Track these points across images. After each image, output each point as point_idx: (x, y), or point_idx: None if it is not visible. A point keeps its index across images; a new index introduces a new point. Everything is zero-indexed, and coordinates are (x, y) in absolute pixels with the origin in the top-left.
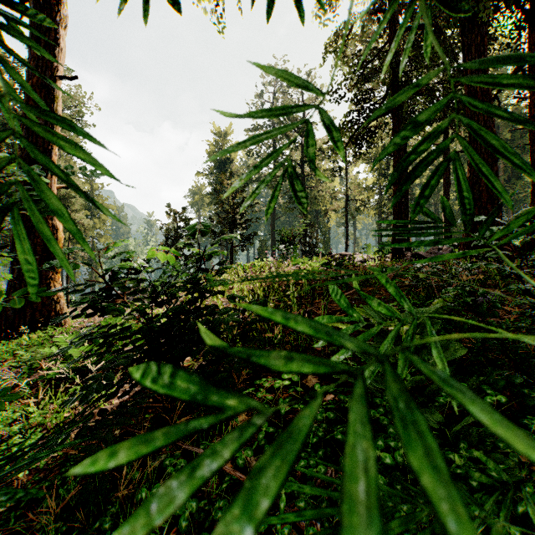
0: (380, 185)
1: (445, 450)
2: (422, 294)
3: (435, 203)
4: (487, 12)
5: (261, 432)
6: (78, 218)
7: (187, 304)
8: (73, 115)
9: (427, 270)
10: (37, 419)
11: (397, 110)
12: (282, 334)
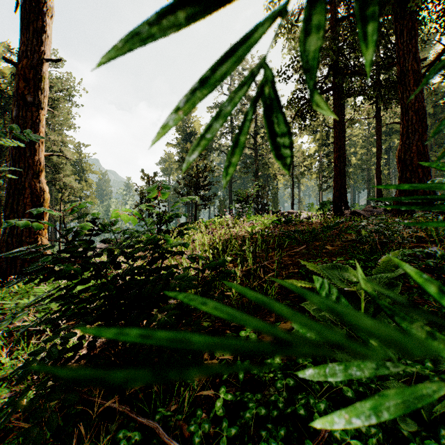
0: (321, 153)
1: (421, 435)
2: (367, 250)
3: (367, 168)
4: (418, 1)
5: (219, 399)
6: (69, 182)
7: (144, 267)
8: (64, 96)
9: (371, 228)
10: (7, 371)
11: (337, 88)
12: None
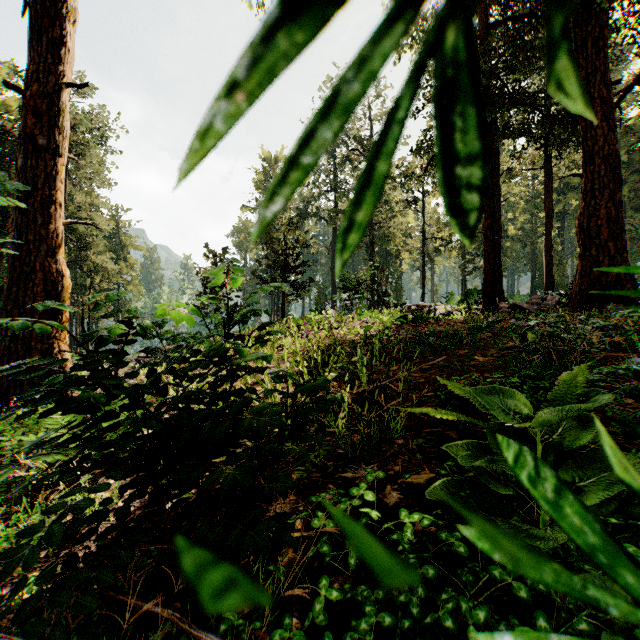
0: None
1: None
2: (537, 362)
3: (531, 242)
4: None
5: (318, 598)
6: (101, 262)
7: (204, 393)
8: (94, 139)
9: (543, 329)
10: None
11: (489, 125)
12: (347, 418)
